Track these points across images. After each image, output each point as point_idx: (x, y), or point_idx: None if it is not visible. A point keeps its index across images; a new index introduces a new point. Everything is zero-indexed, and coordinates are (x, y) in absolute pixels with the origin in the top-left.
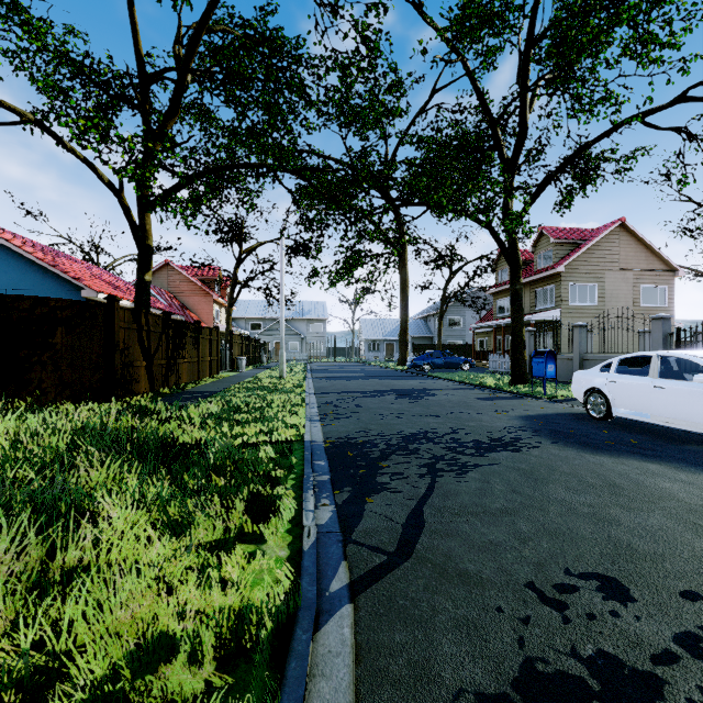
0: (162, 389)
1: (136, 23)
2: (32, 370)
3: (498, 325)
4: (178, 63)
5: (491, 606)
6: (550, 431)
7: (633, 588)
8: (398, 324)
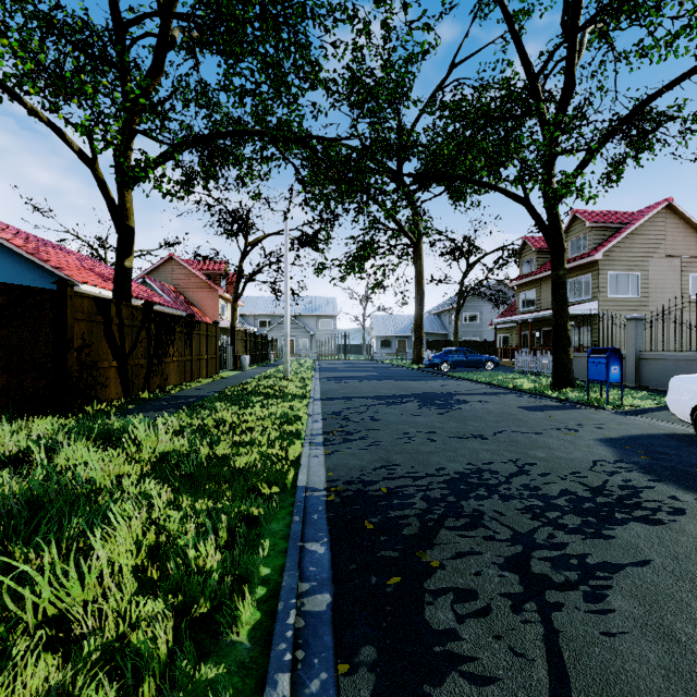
0: (140, 393)
1: None
2: None
3: (523, 320)
4: None
5: None
6: (669, 470)
7: None
8: (410, 320)
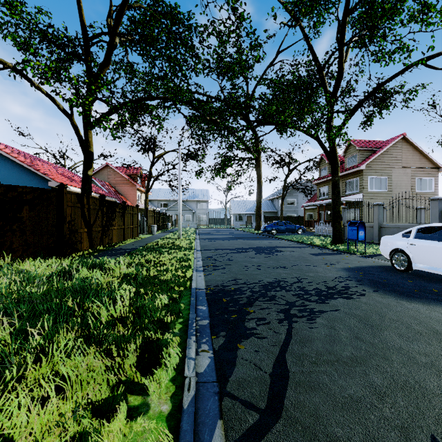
0: (98, 247)
1: (80, 1)
2: (5, 235)
3: (320, 204)
4: (110, 30)
5: None
6: (369, 280)
7: None
8: (254, 204)
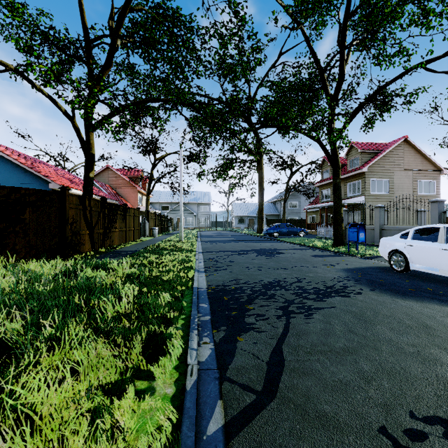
0: (100, 249)
1: (82, 4)
2: (8, 237)
3: (322, 207)
4: (111, 32)
5: None
6: (367, 280)
7: None
8: (256, 206)
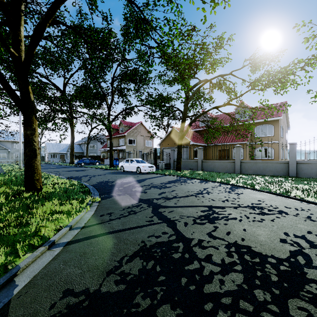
0: None
1: None
2: None
3: (108, 149)
4: None
5: (98, 181)
6: (112, 173)
7: (111, 179)
8: (66, 146)
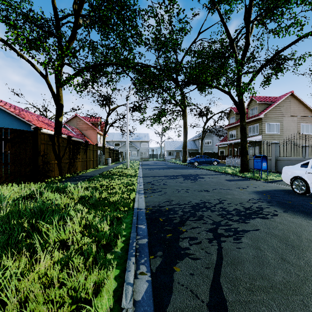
0: (66, 174)
1: None
2: None
3: (230, 143)
4: (75, 13)
5: None
6: (277, 202)
7: None
8: (181, 143)
